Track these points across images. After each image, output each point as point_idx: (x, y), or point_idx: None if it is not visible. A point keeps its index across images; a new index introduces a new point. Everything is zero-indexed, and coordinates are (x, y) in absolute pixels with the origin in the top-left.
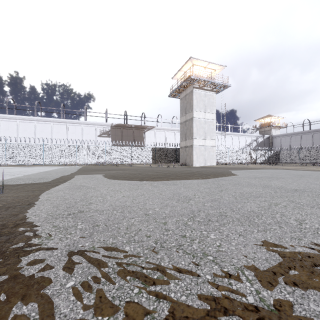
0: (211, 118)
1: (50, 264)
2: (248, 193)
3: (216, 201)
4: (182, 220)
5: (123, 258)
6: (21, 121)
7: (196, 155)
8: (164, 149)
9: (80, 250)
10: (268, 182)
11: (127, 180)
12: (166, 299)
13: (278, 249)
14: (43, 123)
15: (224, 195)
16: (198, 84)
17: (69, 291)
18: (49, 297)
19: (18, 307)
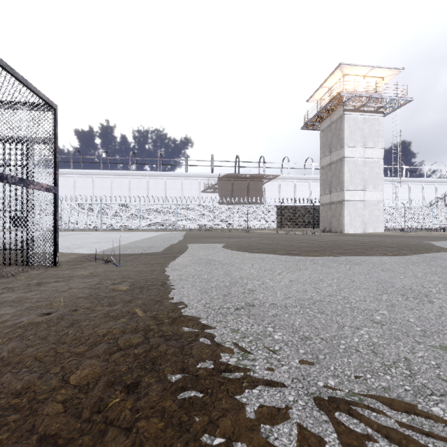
0: (375, 157)
1: (307, 428)
2: None
3: None
4: None
5: None
6: (115, 177)
7: (349, 215)
8: (295, 207)
9: (335, 398)
10: None
11: (267, 253)
12: None
13: None
14: (138, 178)
15: None
16: (353, 104)
17: None
18: None
19: None
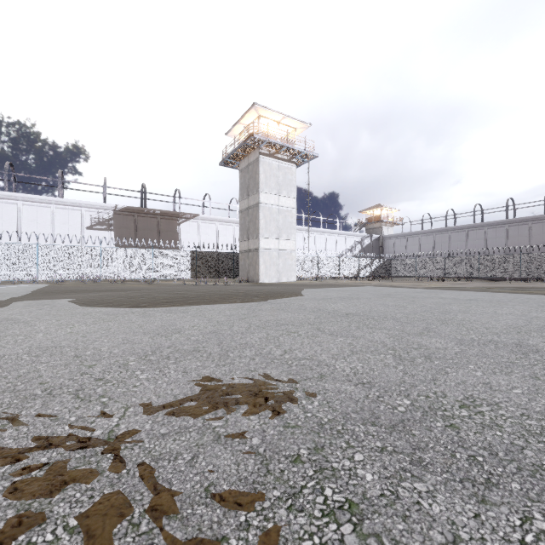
0: (289, 206)
1: None
2: (277, 321)
3: (214, 333)
4: (125, 360)
5: None
6: None
7: (265, 264)
8: (213, 254)
9: None
10: (329, 304)
11: (108, 307)
12: None
13: (209, 383)
14: None
15: (238, 325)
16: (268, 148)
17: None
18: None
19: None
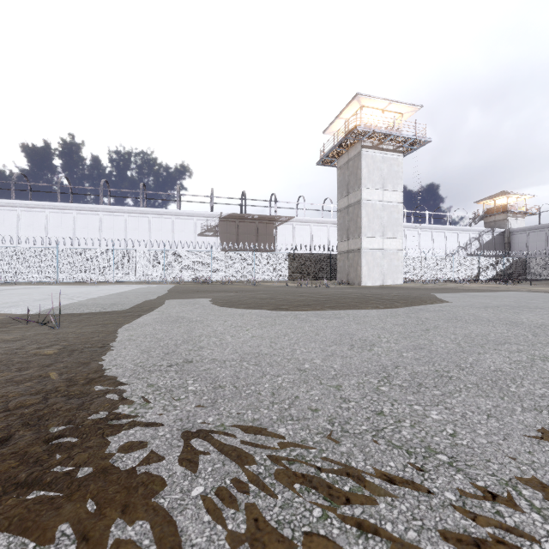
0: (395, 200)
1: (157, 452)
2: (481, 336)
3: (423, 350)
4: (368, 383)
5: (279, 449)
6: (79, 213)
7: (367, 266)
8: (310, 255)
9: (202, 429)
10: (513, 315)
11: (252, 308)
12: (379, 535)
13: None
14: (112, 215)
15: (436, 339)
16: (371, 140)
17: (199, 504)
18: (166, 512)
19: (118, 526)
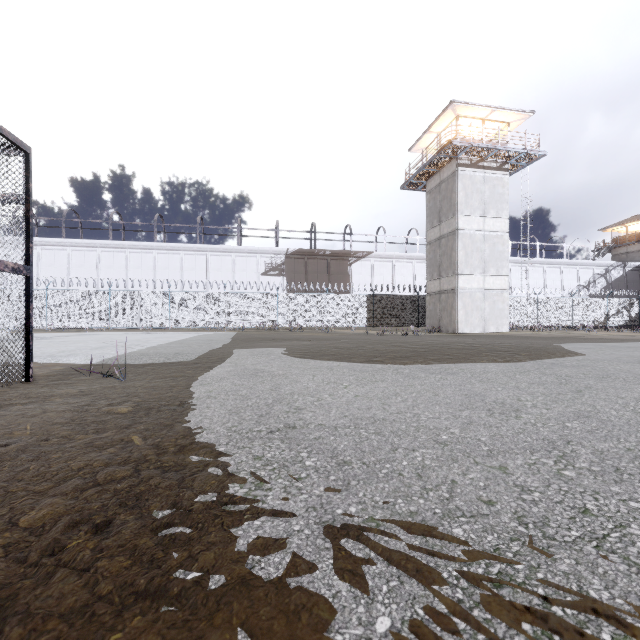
0: (499, 229)
1: (302, 557)
2: None
3: (591, 419)
4: (542, 464)
5: (469, 561)
6: (132, 252)
7: (464, 309)
8: (393, 297)
9: (349, 524)
10: None
11: (340, 360)
12: None
13: None
14: (167, 254)
15: (598, 404)
16: (469, 157)
17: None
18: None
19: None
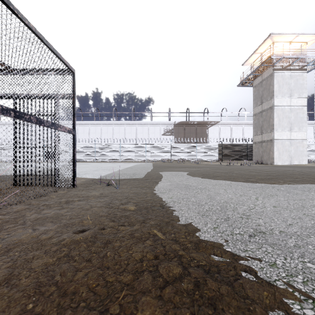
0: (300, 104)
1: None
2: None
3: None
4: None
5: None
6: (103, 126)
7: (278, 151)
8: (232, 145)
9: None
10: None
11: (228, 180)
12: None
13: None
14: (118, 126)
15: None
16: (281, 64)
17: None
18: None
19: None
